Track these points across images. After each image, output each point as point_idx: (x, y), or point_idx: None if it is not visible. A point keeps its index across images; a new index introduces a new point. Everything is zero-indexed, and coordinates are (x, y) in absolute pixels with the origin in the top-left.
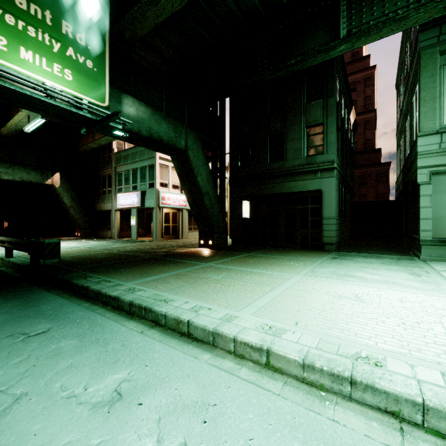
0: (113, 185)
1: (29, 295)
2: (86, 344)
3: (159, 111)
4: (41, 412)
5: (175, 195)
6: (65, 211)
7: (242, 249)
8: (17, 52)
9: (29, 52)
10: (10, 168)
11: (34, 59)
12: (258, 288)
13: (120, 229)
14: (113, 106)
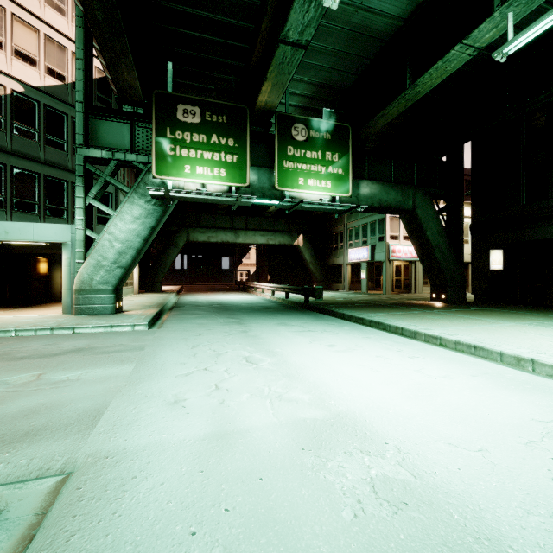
0: (344, 240)
1: (315, 314)
2: (353, 328)
3: (388, 182)
4: (347, 336)
5: (406, 247)
6: (306, 266)
7: (483, 304)
8: (307, 183)
9: (311, 180)
10: (273, 235)
11: (313, 183)
12: (463, 324)
13: (351, 282)
14: (353, 193)
